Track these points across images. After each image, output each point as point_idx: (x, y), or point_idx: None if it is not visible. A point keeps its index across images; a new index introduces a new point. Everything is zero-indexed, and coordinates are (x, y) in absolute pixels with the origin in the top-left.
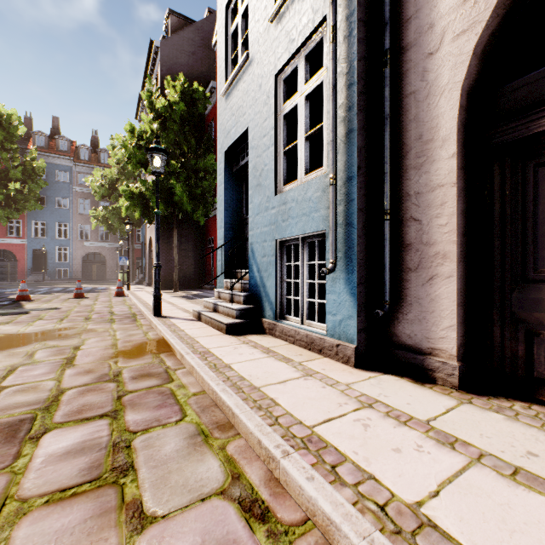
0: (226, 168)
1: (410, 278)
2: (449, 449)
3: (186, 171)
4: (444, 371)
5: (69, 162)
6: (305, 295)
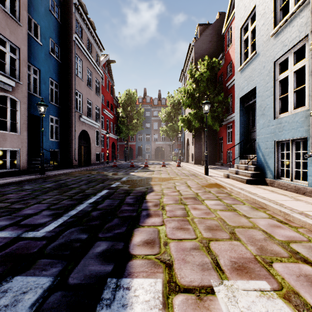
0: (240, 105)
1: None
2: None
3: None
4: None
5: (150, 107)
6: (293, 167)
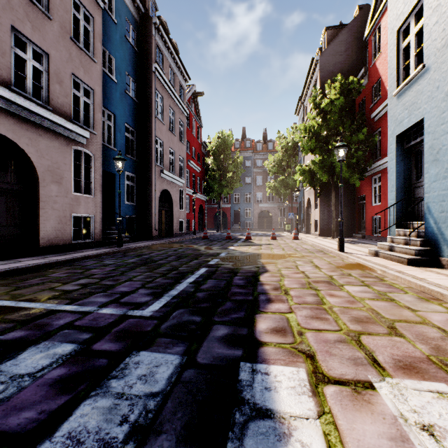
0: (396, 147)
1: None
2: None
3: None
4: None
5: (251, 153)
6: None
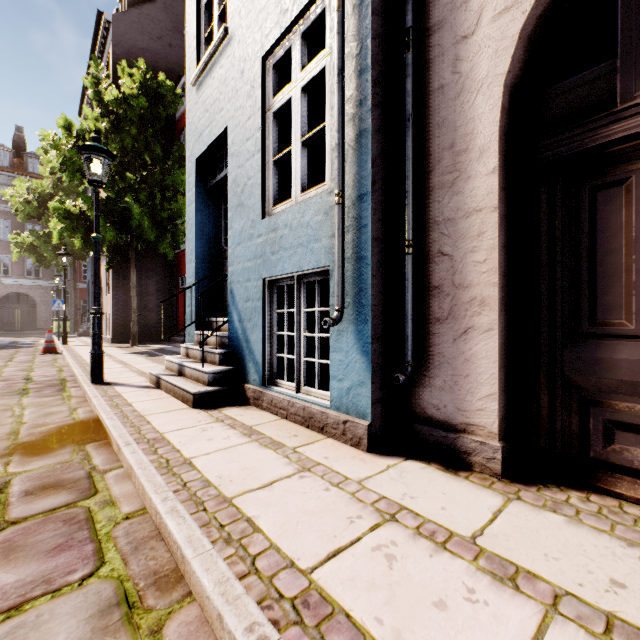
0: (197, 182)
1: (438, 332)
2: (511, 590)
3: (148, 188)
4: (482, 454)
5: None
6: (302, 352)
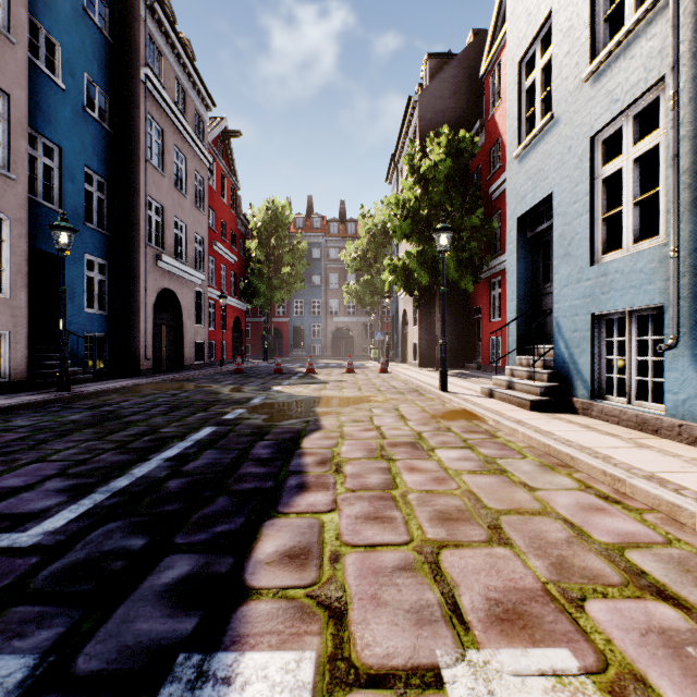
0: (518, 235)
1: None
2: None
3: None
4: None
5: (321, 238)
6: (632, 373)
